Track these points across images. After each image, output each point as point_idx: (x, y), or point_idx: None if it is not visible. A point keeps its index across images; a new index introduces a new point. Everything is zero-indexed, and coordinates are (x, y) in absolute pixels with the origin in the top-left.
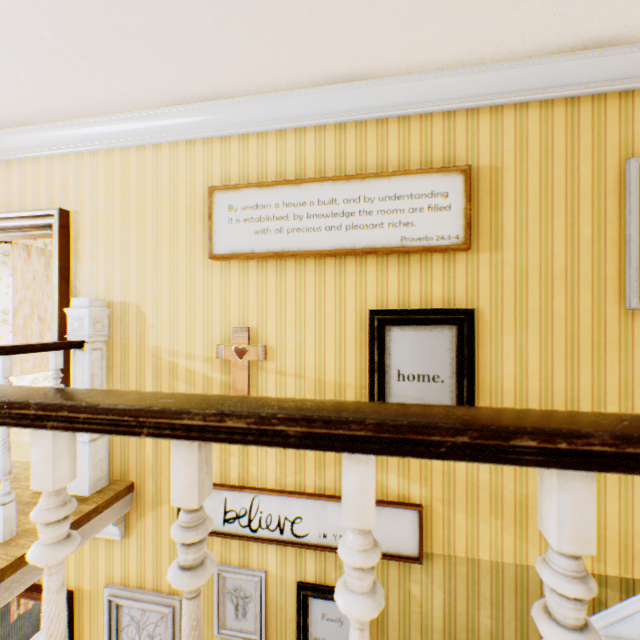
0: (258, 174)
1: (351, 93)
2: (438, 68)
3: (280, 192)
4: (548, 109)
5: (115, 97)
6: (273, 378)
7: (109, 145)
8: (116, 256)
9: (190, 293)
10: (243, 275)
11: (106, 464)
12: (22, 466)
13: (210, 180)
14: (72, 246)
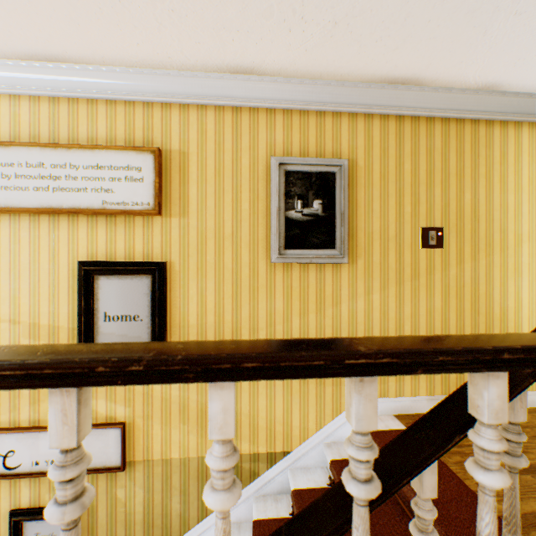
0: None
1: (59, 72)
2: (132, 65)
3: None
4: (221, 113)
5: None
6: None
7: None
8: None
9: None
10: None
11: None
12: None
13: None
14: None
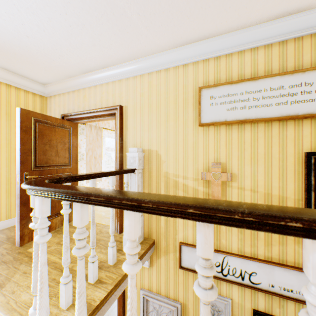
0: (226, 77)
1: (294, 20)
2: None
3: (243, 85)
4: None
5: (151, 46)
6: (235, 191)
7: (142, 72)
8: (145, 127)
9: (185, 144)
10: (216, 134)
11: (142, 229)
12: (100, 225)
13: (196, 84)
14: (124, 123)
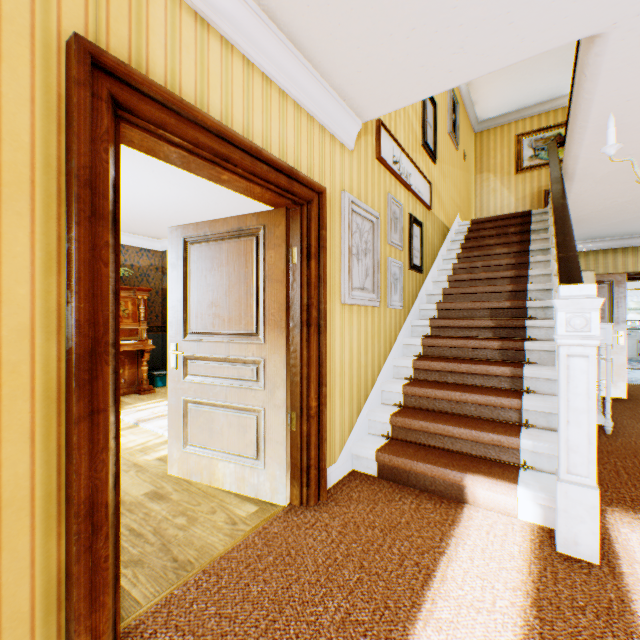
0: None
1: None
2: None
3: None
4: None
5: None
6: None
7: None
8: None
9: None
10: None
11: None
12: None
13: None
14: None
